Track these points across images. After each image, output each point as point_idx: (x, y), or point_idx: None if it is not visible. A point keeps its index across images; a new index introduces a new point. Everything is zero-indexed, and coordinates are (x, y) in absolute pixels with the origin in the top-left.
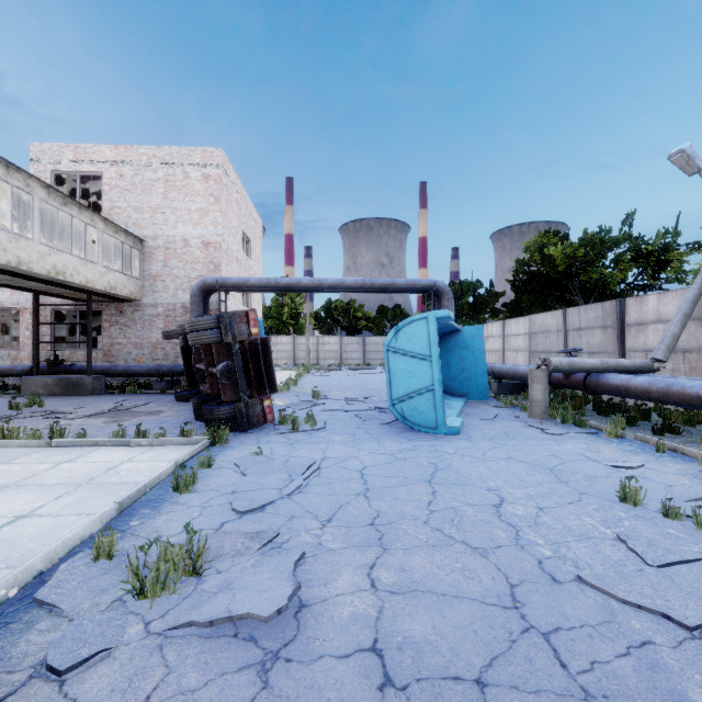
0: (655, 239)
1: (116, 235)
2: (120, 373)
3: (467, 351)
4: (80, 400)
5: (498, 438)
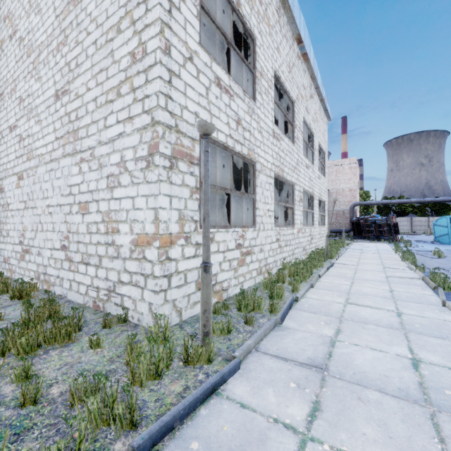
0: None
1: None
2: None
3: None
4: None
5: None
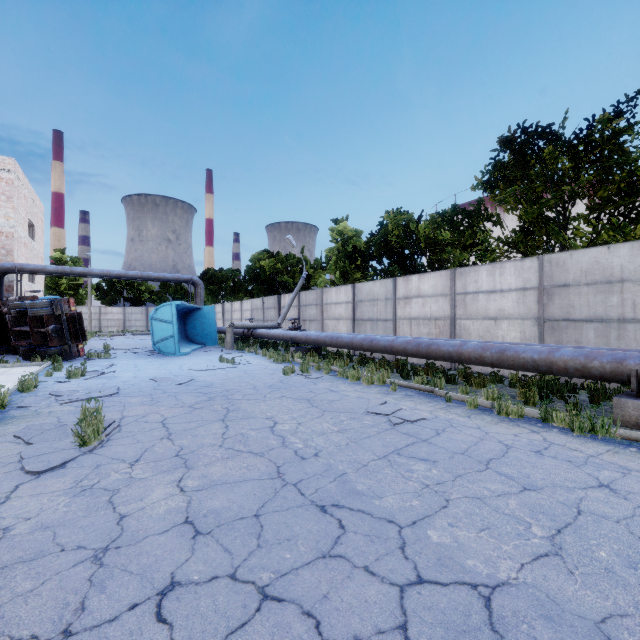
0: (309, 263)
1: None
2: None
3: (206, 319)
4: None
5: (203, 355)
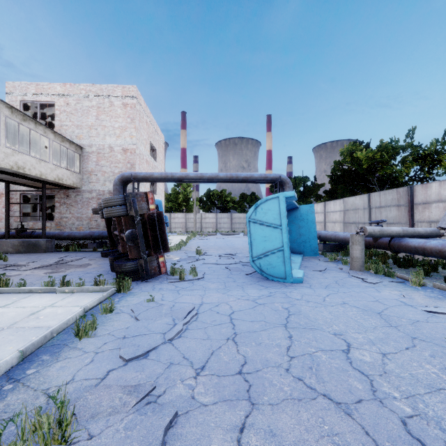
0: (430, 146)
1: (63, 143)
2: (65, 237)
3: (303, 222)
4: (35, 256)
5: (331, 286)
